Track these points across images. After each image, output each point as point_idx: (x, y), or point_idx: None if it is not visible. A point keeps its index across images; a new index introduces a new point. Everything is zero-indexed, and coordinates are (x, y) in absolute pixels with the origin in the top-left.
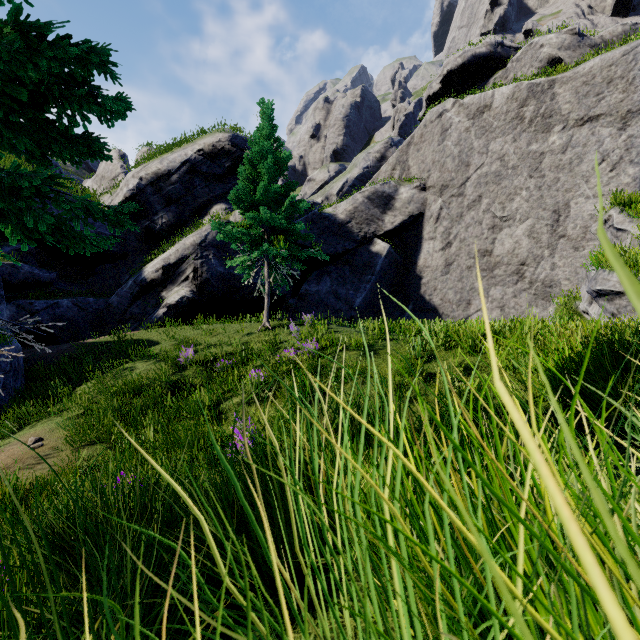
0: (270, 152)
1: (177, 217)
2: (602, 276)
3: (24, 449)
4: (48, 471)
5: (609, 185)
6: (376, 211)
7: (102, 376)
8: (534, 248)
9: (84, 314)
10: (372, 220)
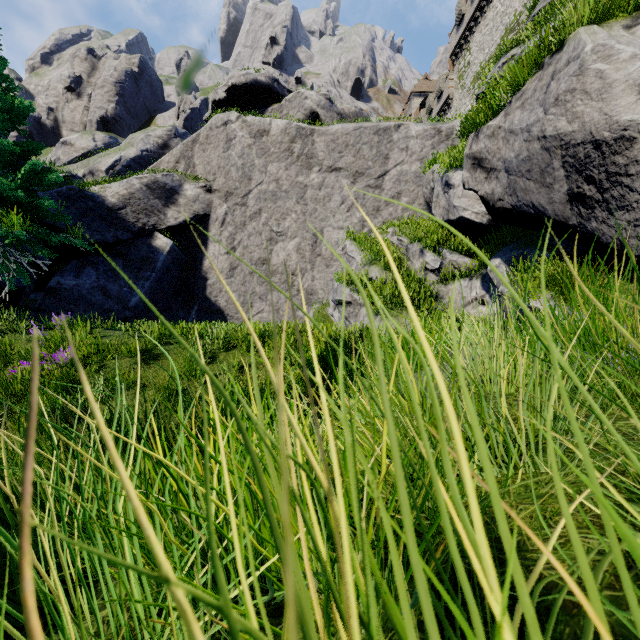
0: None
1: None
2: (340, 289)
3: None
4: None
5: (346, 222)
6: (157, 202)
7: None
8: (301, 262)
9: None
10: (152, 211)
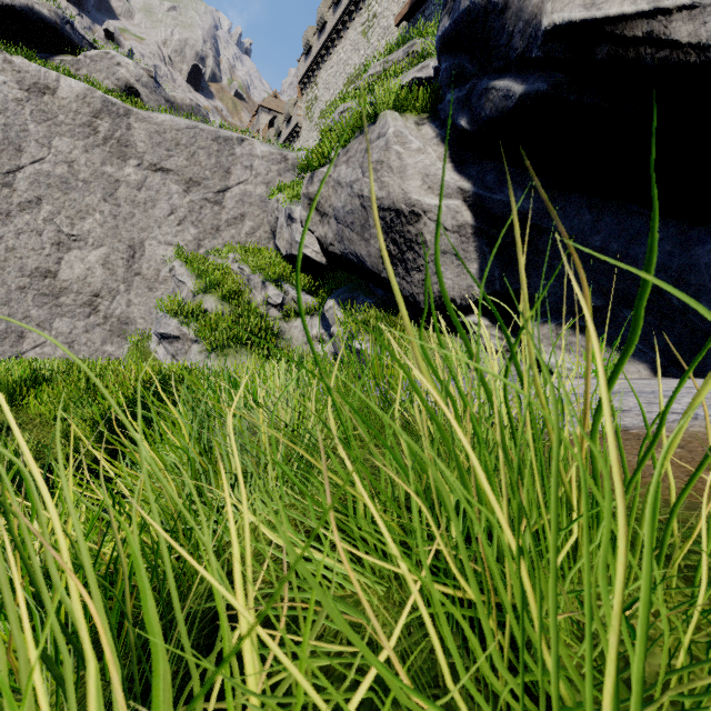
0: None
1: None
2: (165, 321)
3: None
4: None
5: (177, 237)
6: None
7: None
8: (110, 280)
9: None
10: None
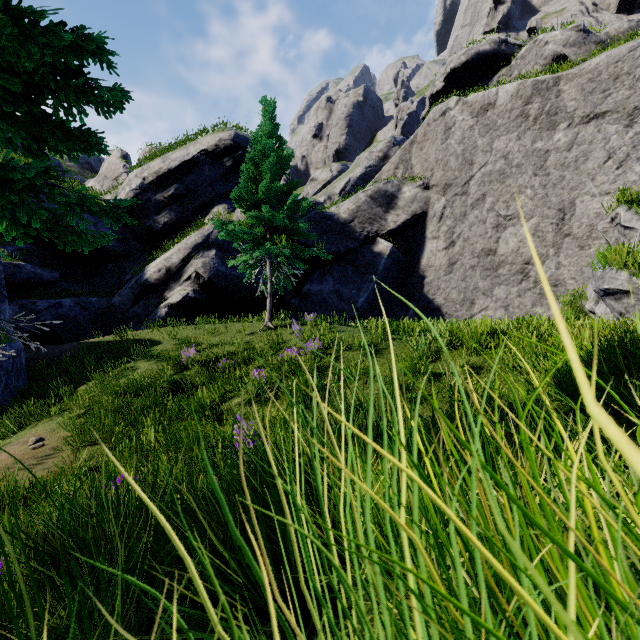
0: (272, 150)
1: (179, 216)
2: (609, 275)
3: (25, 449)
4: (48, 472)
5: (615, 183)
6: (379, 210)
7: (104, 376)
8: (539, 247)
9: (86, 314)
10: (375, 219)
